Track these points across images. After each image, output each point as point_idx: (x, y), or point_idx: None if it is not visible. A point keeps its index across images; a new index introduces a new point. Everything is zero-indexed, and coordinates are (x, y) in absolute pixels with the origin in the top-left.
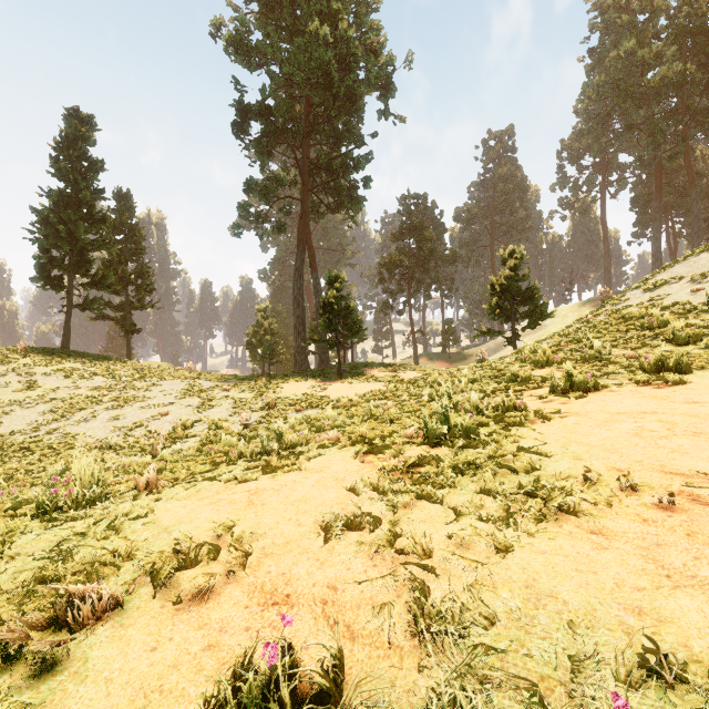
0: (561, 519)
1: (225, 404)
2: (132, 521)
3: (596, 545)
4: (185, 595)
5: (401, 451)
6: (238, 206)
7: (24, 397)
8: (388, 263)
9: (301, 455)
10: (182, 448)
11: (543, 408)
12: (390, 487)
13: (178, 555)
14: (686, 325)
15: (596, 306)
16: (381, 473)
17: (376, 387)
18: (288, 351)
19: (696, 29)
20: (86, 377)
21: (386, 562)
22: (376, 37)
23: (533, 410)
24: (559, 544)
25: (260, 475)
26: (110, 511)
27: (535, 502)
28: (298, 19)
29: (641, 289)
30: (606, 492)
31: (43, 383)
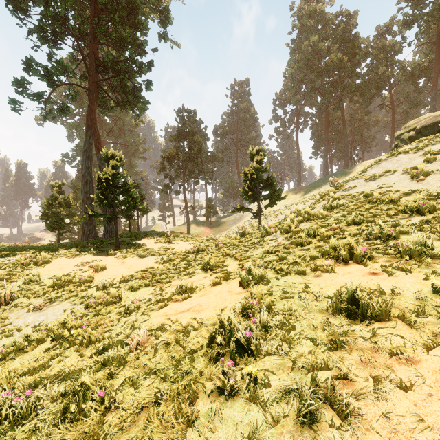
0: None
1: None
2: None
3: None
4: None
5: None
6: (14, 81)
7: None
8: (168, 155)
9: None
10: None
11: None
12: None
13: None
14: None
15: (297, 193)
16: None
17: (148, 262)
18: None
19: (346, 38)
20: None
21: None
22: None
23: None
24: None
25: None
26: None
27: None
28: None
29: (363, 179)
30: None
31: None
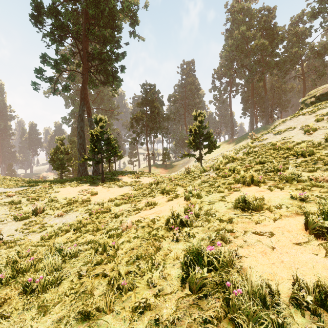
0: None
1: None
2: None
3: None
4: None
5: None
6: (35, 70)
7: None
8: (135, 117)
9: None
10: None
11: None
12: None
13: None
14: (327, 154)
15: (229, 143)
16: None
17: (124, 190)
18: None
19: (267, 27)
20: None
21: None
22: None
23: None
24: None
25: None
26: None
27: None
28: None
29: (272, 133)
30: None
31: None
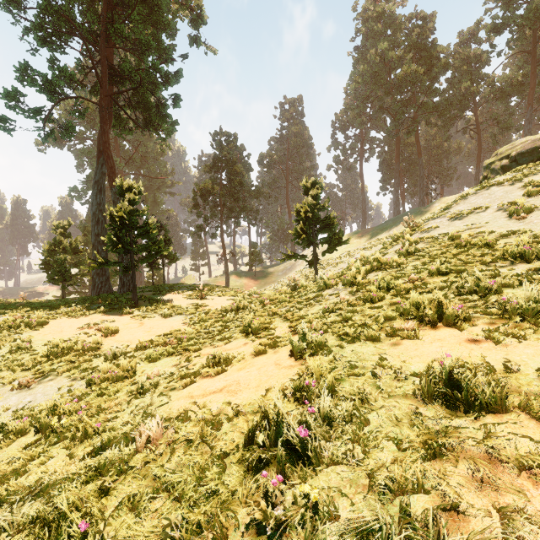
0: None
1: None
2: None
3: None
4: None
5: None
6: (4, 93)
7: None
8: (201, 190)
9: None
10: None
11: None
12: None
13: None
14: None
15: (361, 237)
16: None
17: (173, 324)
18: None
19: (422, 46)
20: None
21: None
22: None
23: None
24: None
25: None
26: None
27: None
28: None
29: (446, 218)
30: None
31: None
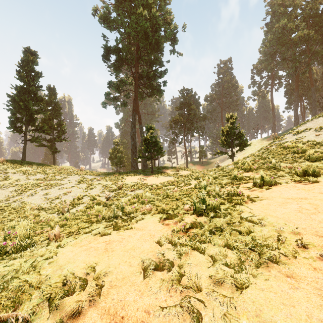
0: (269, 266)
1: (98, 187)
2: (44, 260)
3: (291, 285)
4: (64, 319)
5: (182, 218)
6: (105, 94)
7: (3, 184)
8: (174, 120)
9: (133, 220)
10: (77, 209)
11: (250, 194)
12: (177, 242)
13: (65, 286)
14: (314, 151)
15: (269, 140)
16: (173, 232)
17: (169, 179)
18: (128, 160)
19: (314, 14)
20: (33, 174)
21: (176, 294)
22: (169, 16)
23: (246, 195)
24: (271, 284)
25: (112, 231)
26: (33, 253)
27: (254, 255)
28: (133, 7)
29: (292, 134)
30: (290, 248)
31: (12, 177)
